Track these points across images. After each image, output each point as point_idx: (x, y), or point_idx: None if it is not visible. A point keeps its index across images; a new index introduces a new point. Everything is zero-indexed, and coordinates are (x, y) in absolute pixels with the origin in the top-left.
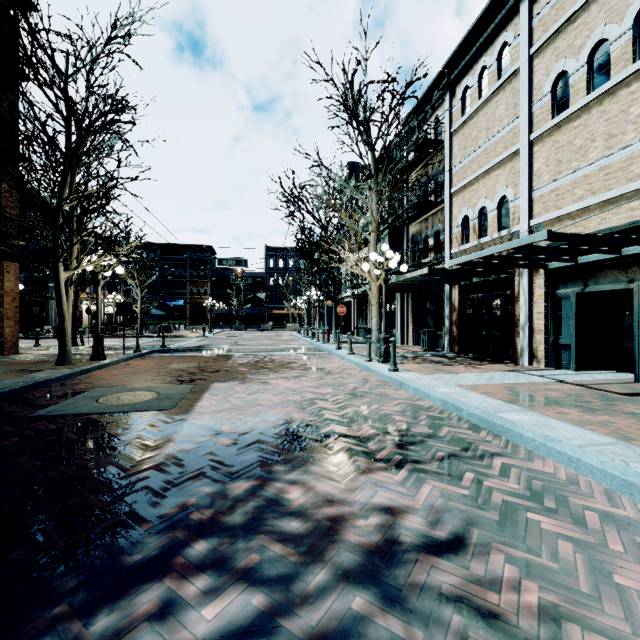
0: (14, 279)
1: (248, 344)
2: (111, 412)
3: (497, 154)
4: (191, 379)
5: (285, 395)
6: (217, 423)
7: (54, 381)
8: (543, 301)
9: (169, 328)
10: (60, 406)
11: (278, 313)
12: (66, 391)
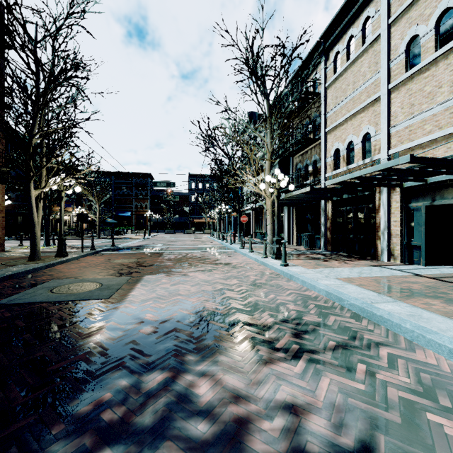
0: (1, 196)
1: (175, 244)
2: (59, 301)
3: (362, 101)
4: (129, 272)
5: (200, 286)
6: (143, 311)
7: (23, 274)
8: (399, 212)
9: (120, 232)
10: (20, 295)
11: (198, 221)
12: (30, 282)
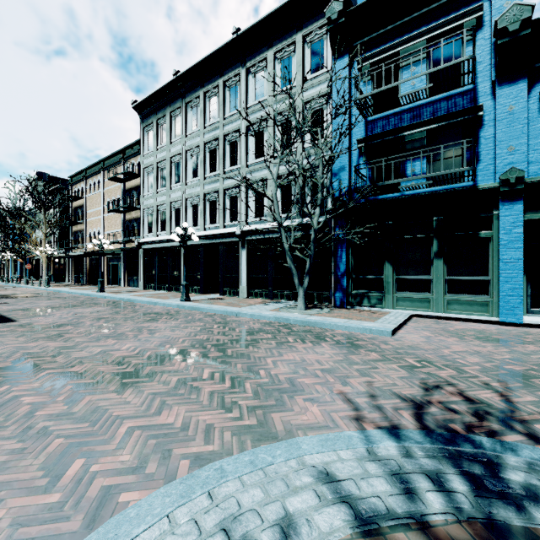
0: None
1: None
2: None
3: (98, 215)
4: None
5: (2, 293)
6: None
7: None
8: (106, 266)
9: None
10: None
11: None
12: None
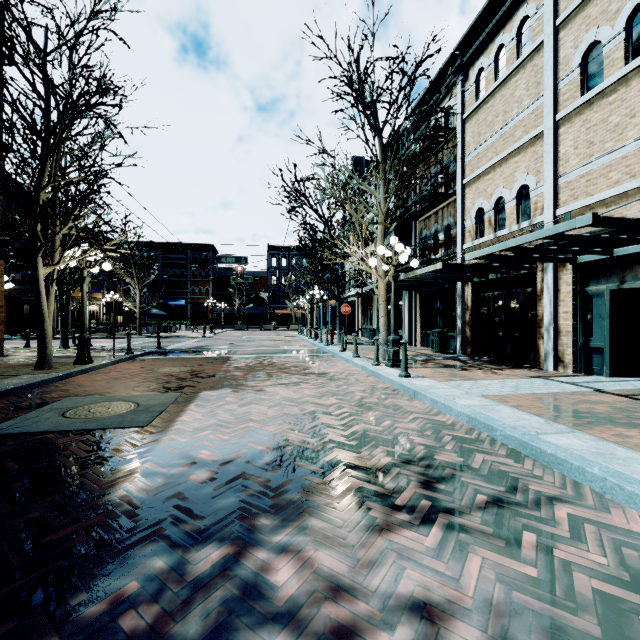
0: None
1: (248, 345)
2: (73, 430)
3: (516, 139)
4: (179, 386)
5: (282, 407)
6: (196, 446)
7: (25, 388)
8: (571, 299)
9: (169, 328)
10: (17, 421)
11: (281, 313)
12: (34, 401)
